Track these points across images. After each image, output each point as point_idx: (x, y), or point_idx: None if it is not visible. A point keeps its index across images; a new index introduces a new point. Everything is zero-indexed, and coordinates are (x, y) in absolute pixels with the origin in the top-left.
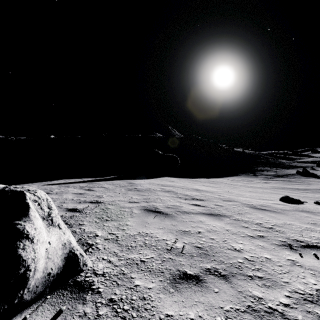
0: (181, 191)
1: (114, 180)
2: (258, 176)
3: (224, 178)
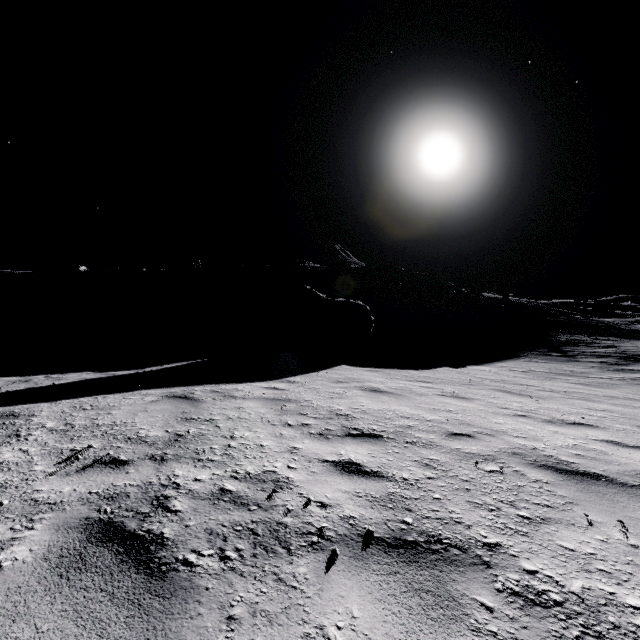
0: (523, 530)
1: (143, 389)
2: (577, 358)
3: (494, 364)
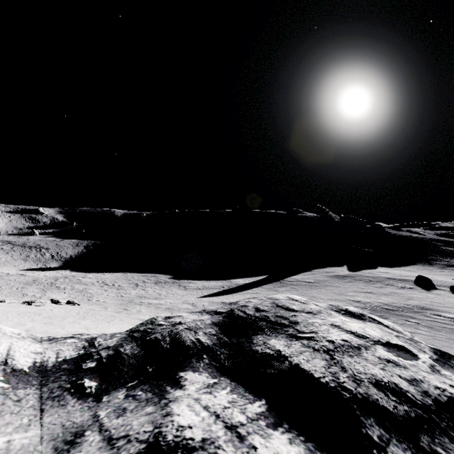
0: (412, 276)
1: (365, 270)
2: (433, 265)
3: (408, 267)
